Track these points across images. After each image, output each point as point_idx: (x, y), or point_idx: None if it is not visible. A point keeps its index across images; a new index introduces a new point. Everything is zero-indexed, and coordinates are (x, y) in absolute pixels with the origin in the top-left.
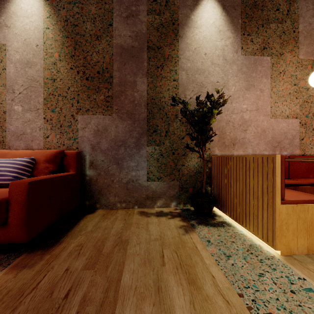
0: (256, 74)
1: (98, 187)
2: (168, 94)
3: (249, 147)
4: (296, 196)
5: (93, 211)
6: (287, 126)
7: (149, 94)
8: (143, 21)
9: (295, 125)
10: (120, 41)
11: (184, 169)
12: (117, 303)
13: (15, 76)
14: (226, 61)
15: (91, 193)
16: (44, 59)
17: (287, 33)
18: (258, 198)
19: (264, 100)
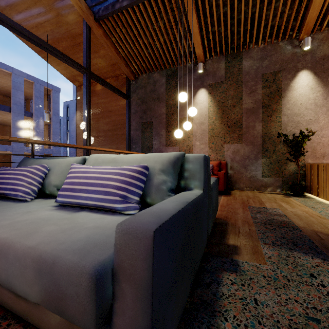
0: None
1: (234, 179)
2: (275, 130)
3: None
4: None
5: (233, 190)
6: None
7: (263, 131)
8: (259, 93)
9: None
10: (246, 106)
11: (286, 171)
12: (263, 202)
13: (196, 130)
14: (317, 105)
15: (230, 181)
16: (209, 120)
17: None
18: (325, 182)
19: None
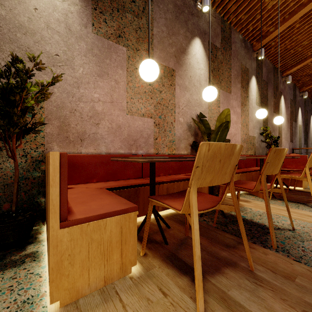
0: (110, 61)
1: None
2: None
3: (102, 145)
4: (98, 208)
5: None
6: (143, 125)
7: None
8: None
9: (150, 125)
10: None
11: None
12: None
13: None
14: (71, 32)
15: None
16: None
17: (143, 31)
18: None
19: (120, 93)
